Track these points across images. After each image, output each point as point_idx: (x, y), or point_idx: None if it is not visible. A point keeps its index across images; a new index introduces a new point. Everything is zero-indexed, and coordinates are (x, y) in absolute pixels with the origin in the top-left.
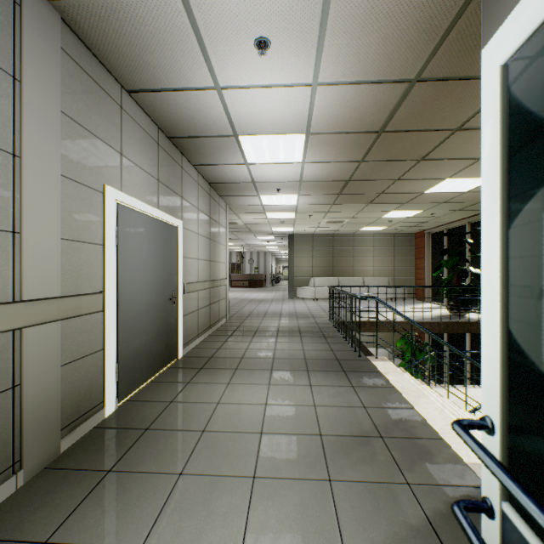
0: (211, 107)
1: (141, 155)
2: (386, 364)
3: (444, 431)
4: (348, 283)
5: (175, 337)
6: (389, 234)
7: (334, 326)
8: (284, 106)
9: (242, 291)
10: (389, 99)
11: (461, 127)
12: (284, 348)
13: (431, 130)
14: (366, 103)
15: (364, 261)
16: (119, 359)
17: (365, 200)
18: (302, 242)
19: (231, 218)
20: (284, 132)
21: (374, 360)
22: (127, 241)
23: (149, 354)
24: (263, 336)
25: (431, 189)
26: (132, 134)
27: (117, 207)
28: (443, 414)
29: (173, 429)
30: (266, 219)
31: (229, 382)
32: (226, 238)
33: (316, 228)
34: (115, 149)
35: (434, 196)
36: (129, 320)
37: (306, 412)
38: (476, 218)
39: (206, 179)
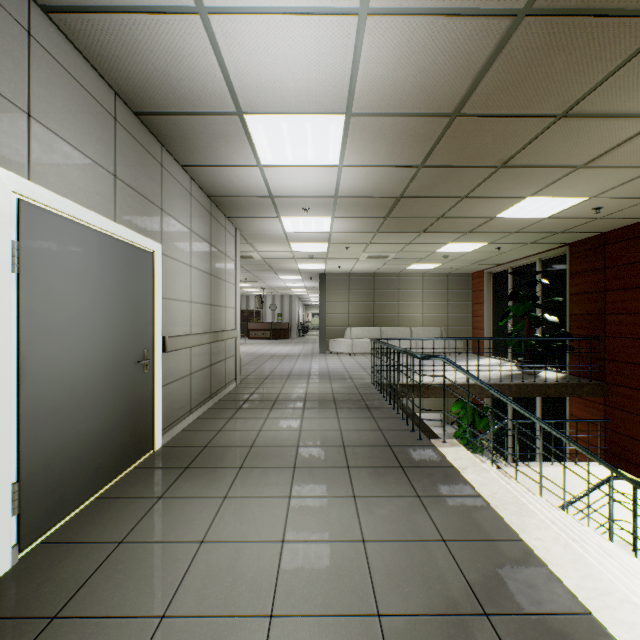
0: (194, 53)
1: (78, 127)
2: (459, 452)
3: (587, 593)
4: (392, 334)
5: (149, 418)
6: (442, 273)
7: (379, 392)
8: (313, 58)
9: (262, 344)
10: (477, 50)
11: (569, 111)
12: (313, 427)
13: (525, 115)
14: (441, 57)
15: (411, 307)
16: (22, 474)
17: (419, 227)
18: (336, 283)
19: (245, 249)
20: (313, 109)
21: (441, 446)
22: (44, 268)
23: (94, 454)
24: (285, 408)
25: (504, 212)
26: (55, 87)
27: (18, 206)
28: (571, 551)
29: (106, 615)
30: (290, 252)
31: (226, 495)
32: (236, 275)
33: (354, 265)
34: (12, 101)
35: (506, 223)
36: (48, 404)
37: (350, 557)
38: (550, 253)
39: (203, 190)
